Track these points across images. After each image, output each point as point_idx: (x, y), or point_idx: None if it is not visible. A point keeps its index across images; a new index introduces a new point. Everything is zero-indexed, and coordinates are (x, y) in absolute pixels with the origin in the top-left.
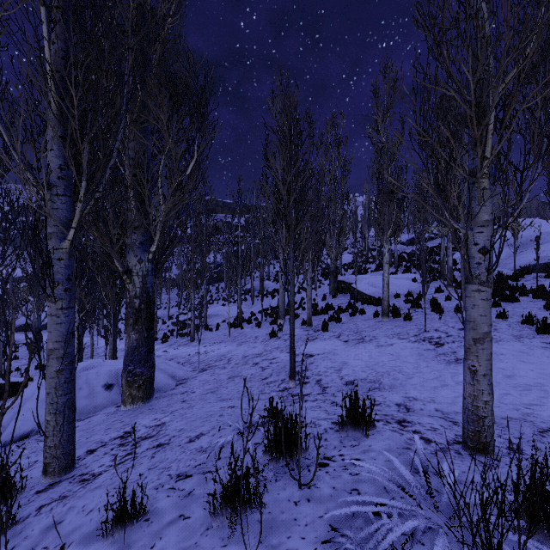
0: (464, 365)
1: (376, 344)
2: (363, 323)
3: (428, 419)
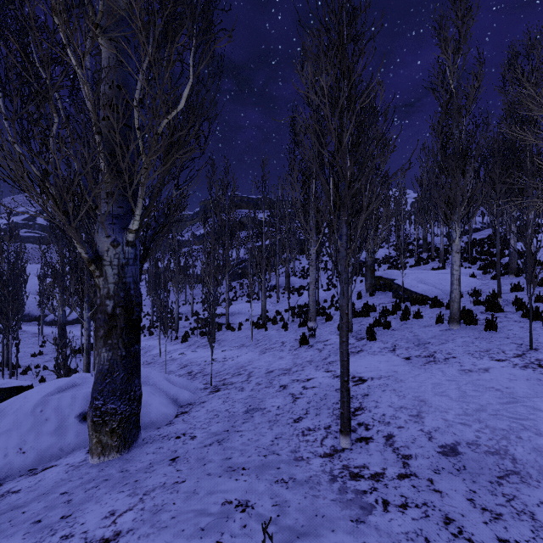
0: None
1: (459, 366)
2: (424, 331)
3: None
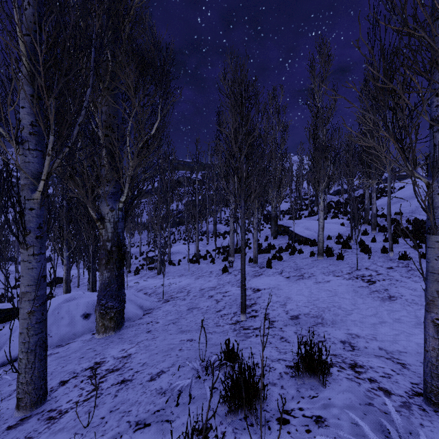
0: (426, 317)
1: (315, 280)
2: (302, 261)
3: (377, 362)
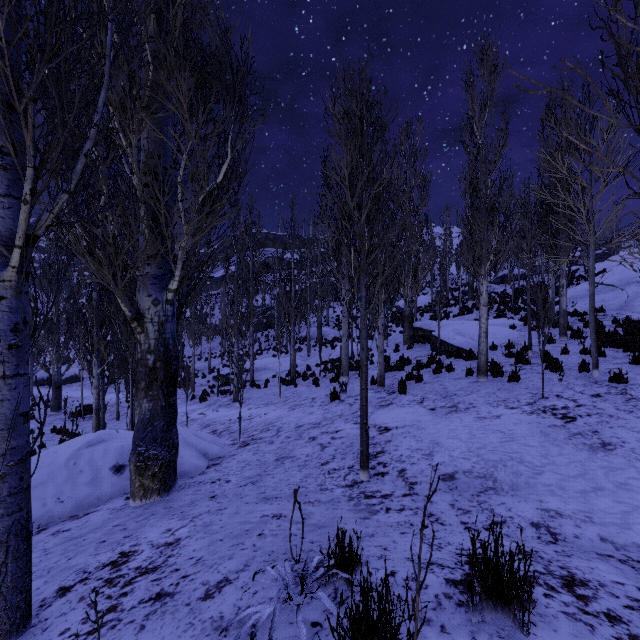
0: None
1: (476, 414)
2: (453, 384)
3: (607, 570)
